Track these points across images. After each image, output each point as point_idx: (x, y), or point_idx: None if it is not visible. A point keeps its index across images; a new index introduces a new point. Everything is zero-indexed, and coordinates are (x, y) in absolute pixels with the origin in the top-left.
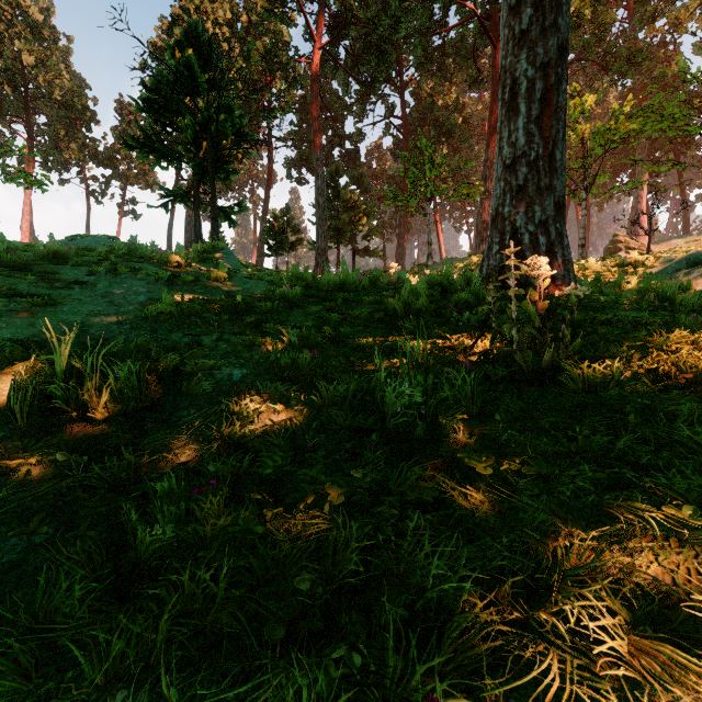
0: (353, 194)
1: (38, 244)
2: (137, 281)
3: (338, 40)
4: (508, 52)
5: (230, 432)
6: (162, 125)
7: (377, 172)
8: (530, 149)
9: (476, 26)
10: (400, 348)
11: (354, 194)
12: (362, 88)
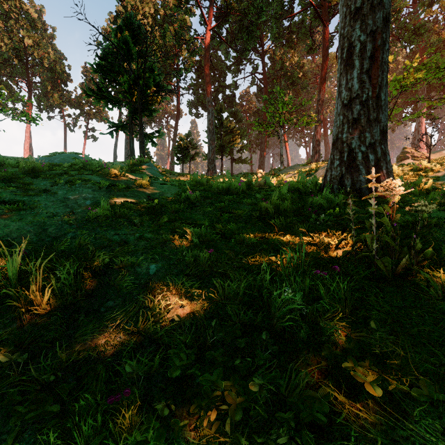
0: (231, 123)
1: (22, 162)
2: (86, 189)
3: (222, 24)
4: (346, 23)
5: (145, 327)
6: (109, 81)
7: (247, 109)
8: (362, 92)
9: (312, 13)
10: (275, 243)
11: (232, 123)
12: (237, 55)
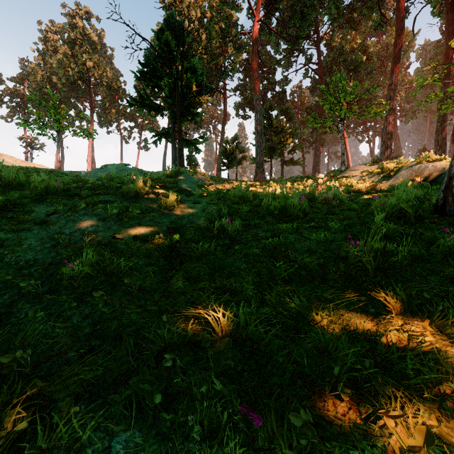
0: (282, 122)
1: (36, 183)
2: (91, 218)
3: (271, 13)
4: None
5: None
6: (152, 88)
7: (298, 105)
8: None
9: None
10: (408, 371)
11: (283, 122)
12: (289, 45)
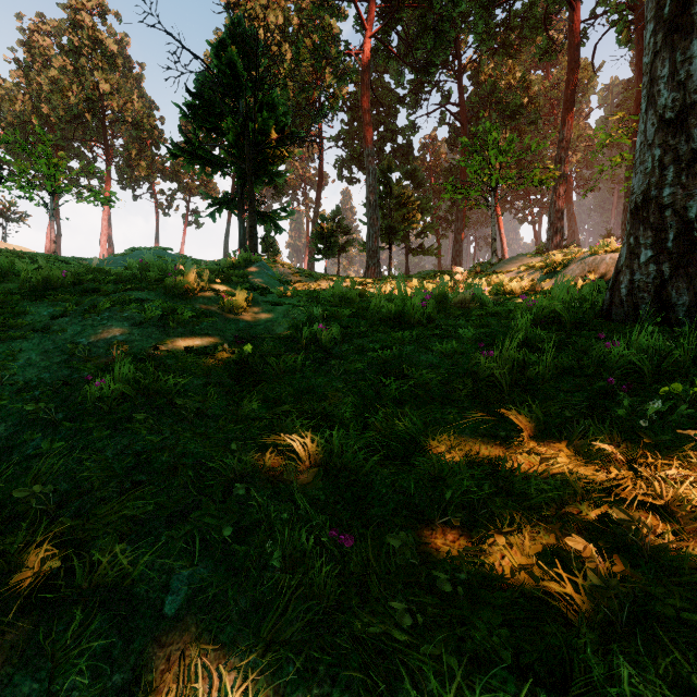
0: (407, 190)
1: (29, 272)
2: (119, 322)
3: (390, 26)
4: None
5: None
6: (207, 131)
7: (431, 166)
8: None
9: None
10: (532, 492)
11: (408, 190)
12: (416, 75)
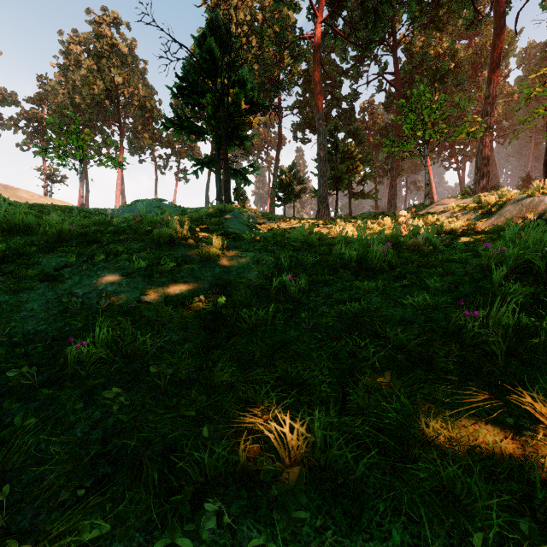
0: (350, 146)
1: (47, 226)
2: (112, 272)
3: (337, 12)
4: None
5: None
6: (192, 107)
7: (370, 125)
8: None
9: None
10: None
11: (351, 146)
12: (358, 51)
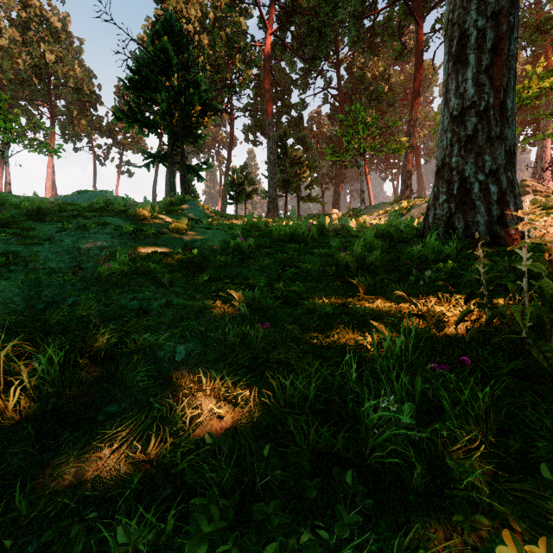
0: (298, 152)
1: (25, 202)
2: (103, 235)
3: (286, 26)
4: (456, 5)
5: (159, 454)
6: (144, 100)
7: (317, 134)
8: (480, 99)
9: (401, 8)
10: (360, 313)
11: (299, 152)
12: (305, 65)
